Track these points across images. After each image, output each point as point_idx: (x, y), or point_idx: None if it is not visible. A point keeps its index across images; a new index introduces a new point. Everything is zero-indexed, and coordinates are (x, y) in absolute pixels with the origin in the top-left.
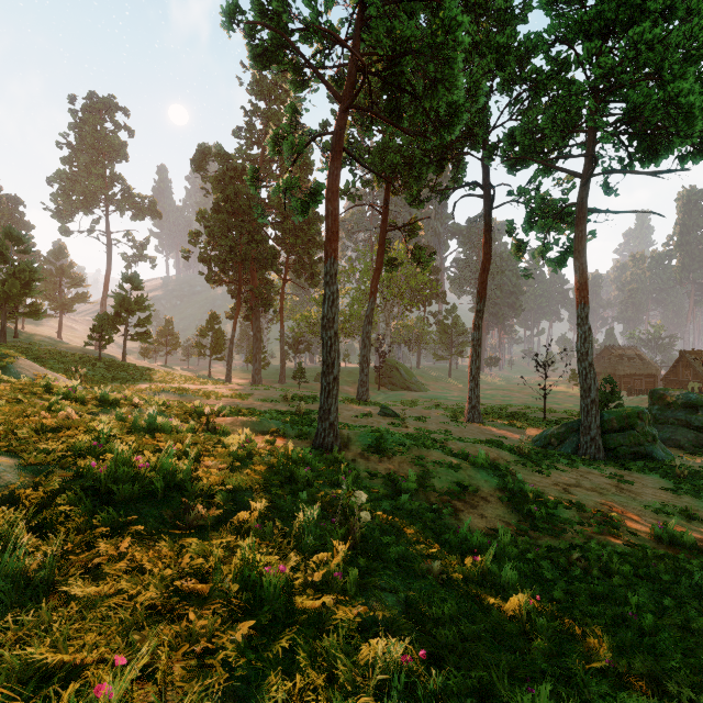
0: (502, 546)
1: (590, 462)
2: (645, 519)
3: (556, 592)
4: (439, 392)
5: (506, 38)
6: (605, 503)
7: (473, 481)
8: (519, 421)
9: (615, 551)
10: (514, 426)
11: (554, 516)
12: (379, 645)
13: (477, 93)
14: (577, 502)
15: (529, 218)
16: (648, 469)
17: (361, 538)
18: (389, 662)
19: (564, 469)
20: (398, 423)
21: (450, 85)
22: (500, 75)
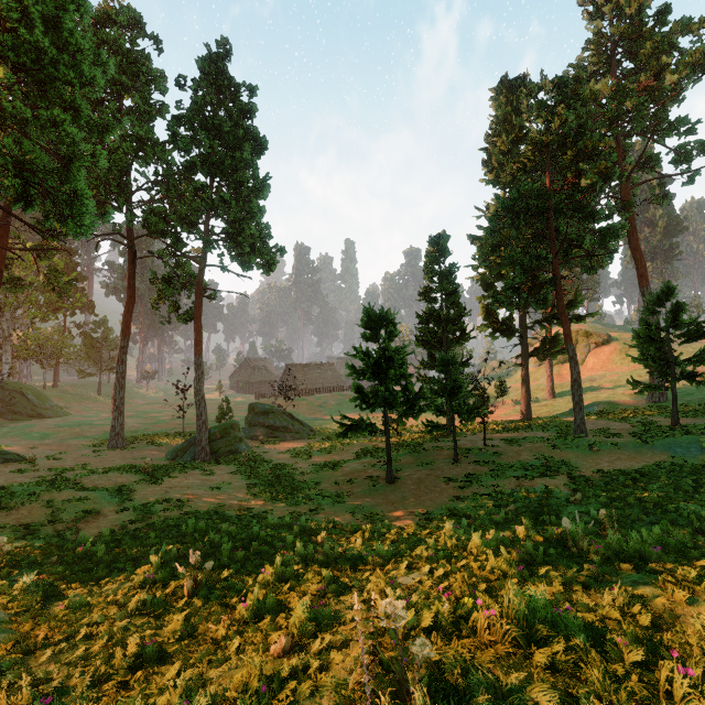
0: (103, 537)
1: (198, 465)
2: (204, 495)
3: (123, 546)
4: (84, 416)
5: (145, 133)
6: (187, 493)
7: (99, 505)
8: (161, 439)
9: (171, 519)
10: (156, 445)
11: (149, 511)
12: (24, 577)
13: (107, 214)
14: (169, 498)
15: (165, 281)
16: (231, 461)
17: (3, 563)
18: (28, 582)
19: (175, 476)
20: (26, 468)
21: (79, 222)
22: (138, 163)
